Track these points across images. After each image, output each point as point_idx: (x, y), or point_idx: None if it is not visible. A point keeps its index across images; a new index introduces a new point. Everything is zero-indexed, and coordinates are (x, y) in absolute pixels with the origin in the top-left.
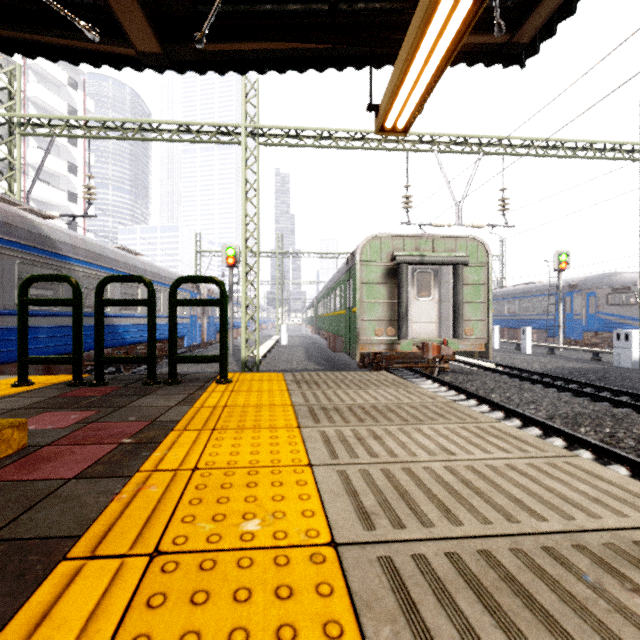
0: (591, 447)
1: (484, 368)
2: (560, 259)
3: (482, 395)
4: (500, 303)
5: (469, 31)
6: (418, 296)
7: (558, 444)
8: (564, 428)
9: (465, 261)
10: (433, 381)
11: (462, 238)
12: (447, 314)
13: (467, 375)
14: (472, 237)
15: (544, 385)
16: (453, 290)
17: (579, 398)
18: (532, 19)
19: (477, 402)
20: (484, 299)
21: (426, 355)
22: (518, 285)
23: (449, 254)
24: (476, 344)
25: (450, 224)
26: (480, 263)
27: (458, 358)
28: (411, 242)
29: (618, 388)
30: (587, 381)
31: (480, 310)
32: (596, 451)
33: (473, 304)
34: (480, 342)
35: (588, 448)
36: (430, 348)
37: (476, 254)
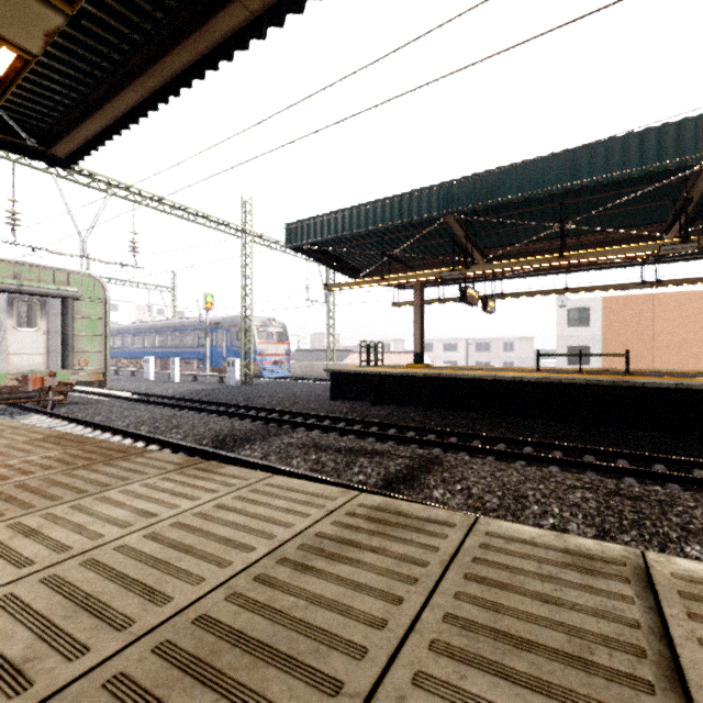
0: (135, 436)
1: (117, 397)
2: (207, 300)
3: (88, 419)
4: (165, 335)
5: (2, 133)
6: (31, 325)
7: (117, 440)
8: (133, 429)
9: (76, 296)
10: (43, 415)
11: (77, 273)
12: (56, 346)
13: (88, 405)
14: (88, 274)
15: (157, 404)
16: (62, 323)
17: (172, 410)
18: (58, 148)
19: (77, 425)
20: (102, 332)
21: (25, 388)
22: (182, 319)
23: (58, 287)
24: (94, 374)
25: (73, 254)
26: (98, 299)
27: (98, 391)
28: (8, 268)
29: (213, 400)
30: (198, 398)
31: (98, 342)
32: (136, 438)
33: (90, 337)
34: (98, 372)
35: (133, 437)
36: (30, 380)
37: (93, 290)
